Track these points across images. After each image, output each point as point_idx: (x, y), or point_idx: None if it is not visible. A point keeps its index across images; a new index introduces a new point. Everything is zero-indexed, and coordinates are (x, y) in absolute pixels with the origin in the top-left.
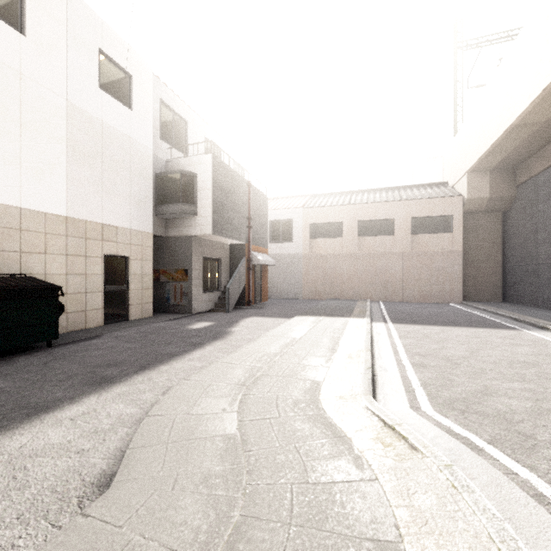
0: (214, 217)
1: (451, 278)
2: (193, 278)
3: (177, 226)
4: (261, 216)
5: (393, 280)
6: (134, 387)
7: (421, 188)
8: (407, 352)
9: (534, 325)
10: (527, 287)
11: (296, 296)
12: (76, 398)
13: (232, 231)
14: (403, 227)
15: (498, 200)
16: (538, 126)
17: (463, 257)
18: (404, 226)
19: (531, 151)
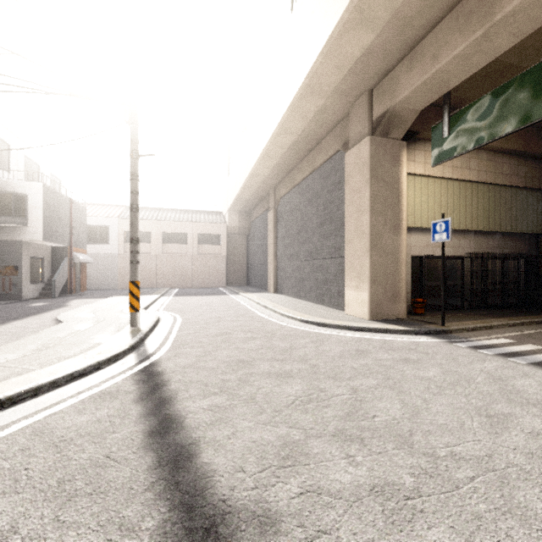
0: (45, 228)
1: (220, 272)
2: (23, 273)
3: (6, 232)
4: (81, 224)
5: (187, 274)
6: (35, 318)
7: (206, 214)
8: (168, 303)
9: (237, 293)
10: (253, 277)
11: (112, 287)
12: (9, 322)
13: (58, 237)
14: (193, 240)
15: (243, 228)
16: (248, 199)
17: (228, 260)
18: (193, 239)
19: (252, 207)
